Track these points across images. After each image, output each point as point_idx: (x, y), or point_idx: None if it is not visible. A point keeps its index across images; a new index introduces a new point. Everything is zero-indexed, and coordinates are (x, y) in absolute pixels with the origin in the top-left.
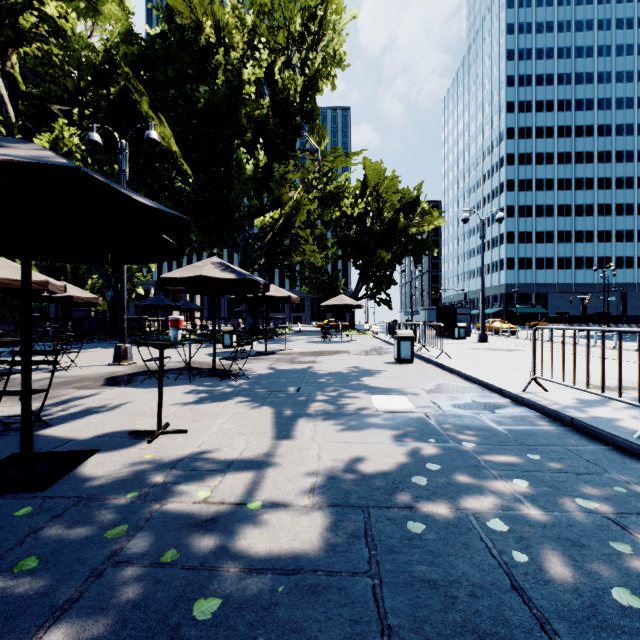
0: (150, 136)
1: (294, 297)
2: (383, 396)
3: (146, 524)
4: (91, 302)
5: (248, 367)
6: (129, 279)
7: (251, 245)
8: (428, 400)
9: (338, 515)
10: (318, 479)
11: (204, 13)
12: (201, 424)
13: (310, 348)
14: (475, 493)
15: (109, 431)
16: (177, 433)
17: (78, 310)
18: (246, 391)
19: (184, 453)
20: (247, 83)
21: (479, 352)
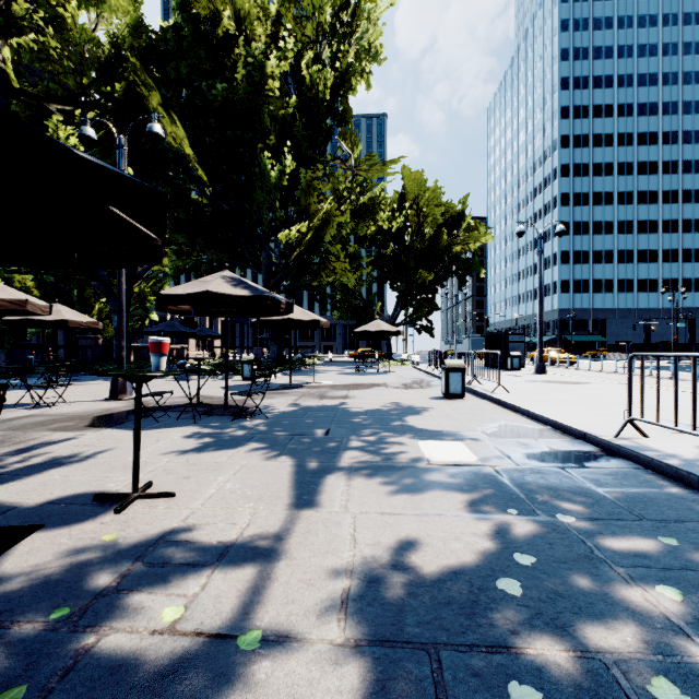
0: (153, 130)
1: (323, 321)
2: (434, 442)
3: (59, 684)
4: (91, 327)
5: (268, 403)
6: (141, 303)
7: (275, 264)
8: (493, 448)
9: (387, 664)
10: (353, 582)
11: (222, 1)
12: (195, 483)
13: (342, 380)
14: (604, 614)
15: (69, 493)
16: (160, 497)
17: (84, 338)
18: (262, 434)
19: (161, 531)
20: (270, 79)
21: (540, 385)
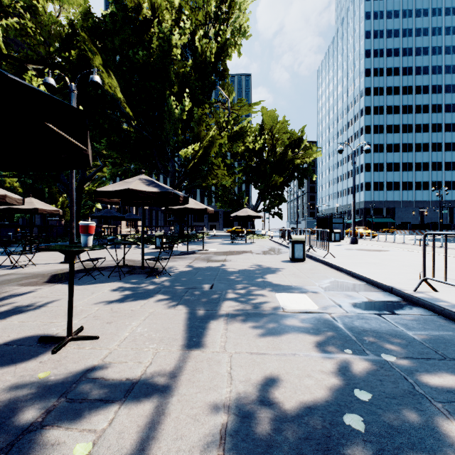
0: (93, 79)
1: (209, 209)
2: (286, 294)
3: None
4: (54, 213)
5: (172, 265)
6: (90, 197)
7: (178, 171)
8: (328, 298)
9: None
10: (230, 418)
11: None
12: (115, 327)
13: (222, 249)
14: (435, 450)
15: (21, 336)
16: (87, 339)
17: (52, 220)
18: (166, 288)
19: (84, 369)
20: (174, 48)
21: (355, 252)
